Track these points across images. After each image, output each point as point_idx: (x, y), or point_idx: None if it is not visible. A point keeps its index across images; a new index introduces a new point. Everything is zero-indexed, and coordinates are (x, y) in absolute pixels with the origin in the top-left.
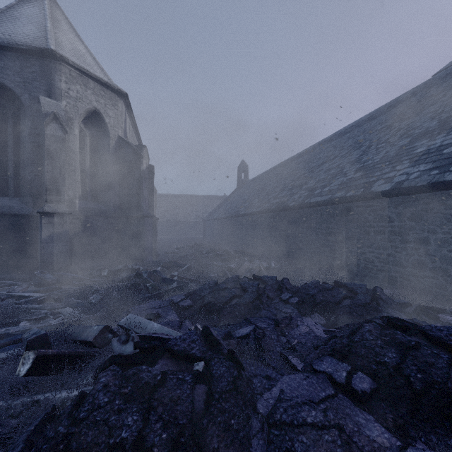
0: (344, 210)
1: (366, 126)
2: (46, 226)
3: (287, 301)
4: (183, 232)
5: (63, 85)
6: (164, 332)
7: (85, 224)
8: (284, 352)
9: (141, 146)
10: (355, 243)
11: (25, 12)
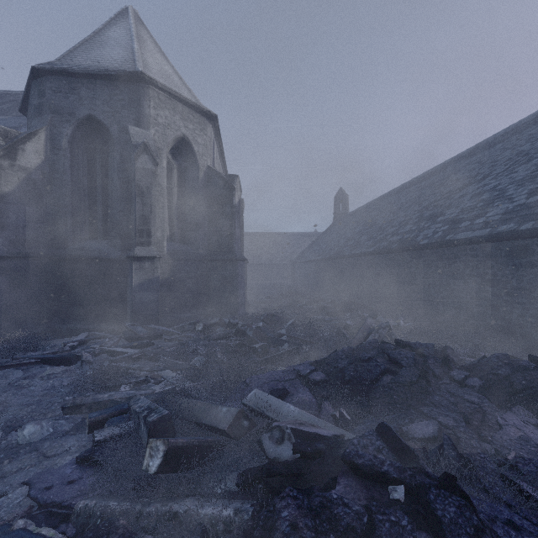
0: (514, 249)
1: (533, 131)
2: (137, 272)
3: (462, 383)
4: (267, 277)
5: (151, 111)
6: (306, 420)
7: (173, 270)
8: (503, 473)
9: (233, 176)
10: (536, 296)
11: (112, 35)
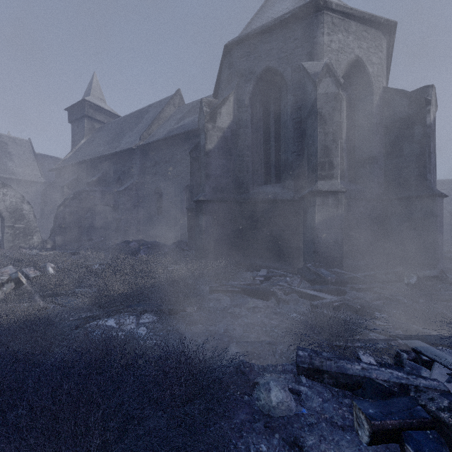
0: None
1: None
2: (319, 208)
3: None
4: None
5: (325, 38)
6: None
7: (346, 210)
8: None
9: (424, 88)
10: None
11: None
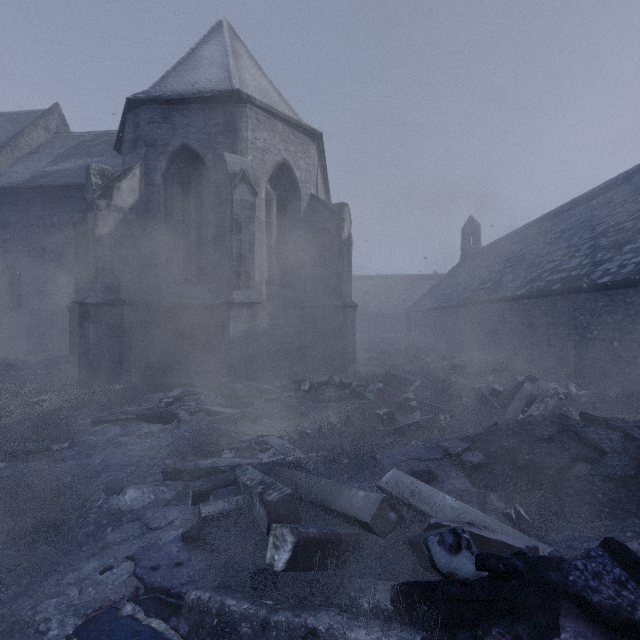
0: None
1: None
2: (234, 320)
3: None
4: (375, 329)
5: (249, 134)
6: (472, 518)
7: (272, 318)
8: None
9: (341, 205)
10: None
11: (206, 54)
